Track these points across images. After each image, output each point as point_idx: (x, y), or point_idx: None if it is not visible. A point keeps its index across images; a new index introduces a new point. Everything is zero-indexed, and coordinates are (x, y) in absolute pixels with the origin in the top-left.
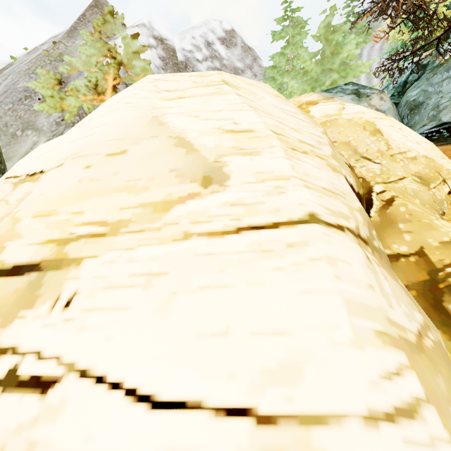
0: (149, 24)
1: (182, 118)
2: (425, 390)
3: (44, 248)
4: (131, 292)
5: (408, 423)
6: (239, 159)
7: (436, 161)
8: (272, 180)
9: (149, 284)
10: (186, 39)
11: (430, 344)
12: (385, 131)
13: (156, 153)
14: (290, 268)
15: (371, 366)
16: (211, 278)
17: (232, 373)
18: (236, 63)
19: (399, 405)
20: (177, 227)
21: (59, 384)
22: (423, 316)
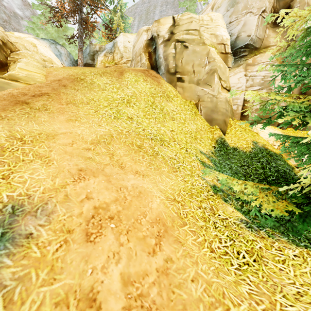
0: None
1: None
2: None
3: None
4: None
5: None
6: None
7: (52, 60)
8: None
9: None
10: None
11: None
12: (38, 47)
13: None
14: None
15: None
16: None
17: None
18: (16, 10)
19: None
20: None
21: None
22: None
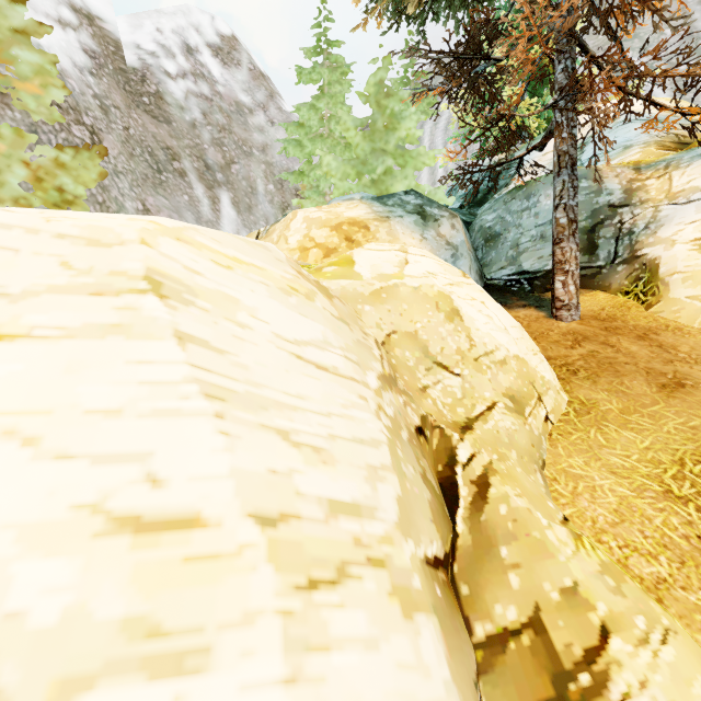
0: None
1: None
2: None
3: None
4: None
5: None
6: None
7: (529, 364)
8: None
9: None
10: (144, 28)
11: None
12: (465, 312)
13: None
14: None
15: None
16: None
17: None
18: (240, 95)
19: None
20: None
21: None
22: None
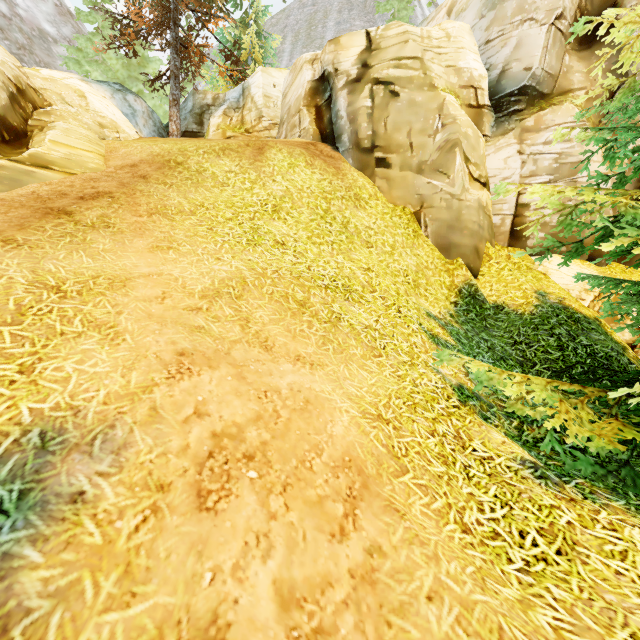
0: None
1: None
2: None
3: None
4: None
5: None
6: None
7: (118, 124)
8: None
9: None
10: None
11: None
12: (90, 99)
13: None
14: None
15: None
16: None
17: None
18: (43, 24)
19: None
20: None
21: None
22: None
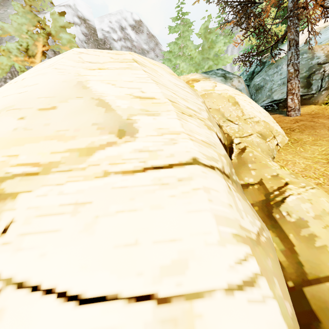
0: (74, 6)
1: (102, 84)
2: (260, 268)
3: None
4: (61, 218)
5: (250, 290)
6: (145, 118)
7: (270, 124)
8: (168, 134)
9: (76, 211)
10: (104, 22)
11: (264, 240)
12: (241, 103)
13: (81, 110)
14: (180, 195)
15: (230, 256)
16: (124, 205)
17: (140, 271)
18: (143, 45)
19: (246, 279)
20: (98, 167)
21: None
22: (260, 223)
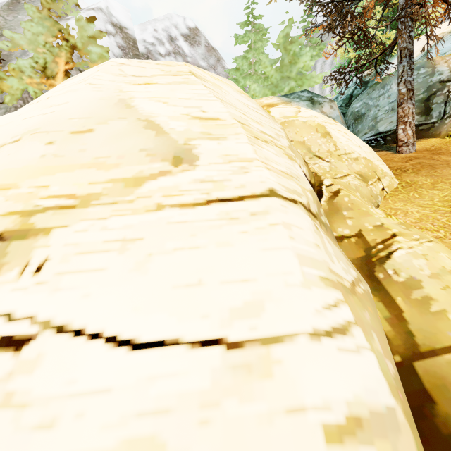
0: (106, 9)
1: (151, 102)
2: (354, 317)
3: (5, 219)
4: (106, 256)
5: (341, 338)
6: (207, 143)
7: (373, 162)
8: (237, 161)
9: (124, 248)
10: (148, 30)
11: (360, 291)
12: (333, 134)
13: (125, 134)
14: (254, 231)
15: (316, 300)
16: (184, 241)
17: (205, 314)
18: (200, 62)
19: (336, 326)
20: (150, 199)
21: (34, 341)
22: (357, 273)
